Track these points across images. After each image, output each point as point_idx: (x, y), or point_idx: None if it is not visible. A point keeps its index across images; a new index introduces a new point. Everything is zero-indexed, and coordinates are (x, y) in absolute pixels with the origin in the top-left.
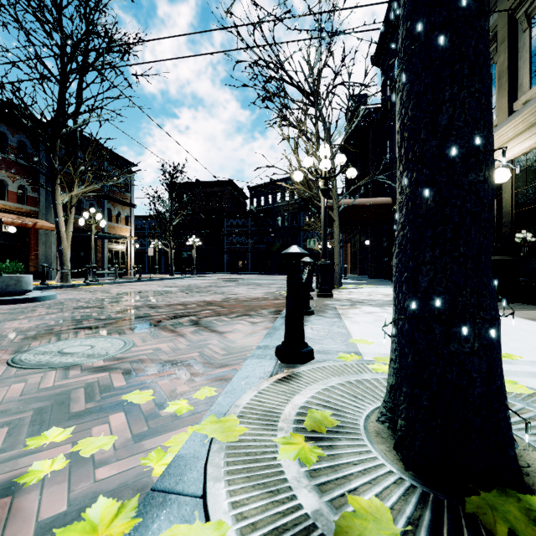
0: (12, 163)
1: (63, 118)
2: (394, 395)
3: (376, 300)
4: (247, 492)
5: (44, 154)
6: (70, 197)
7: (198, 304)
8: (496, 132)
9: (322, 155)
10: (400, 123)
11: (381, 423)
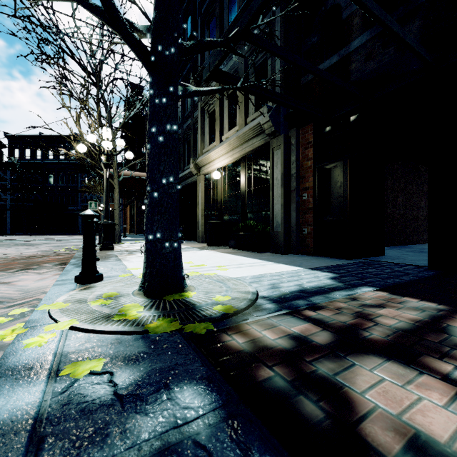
0: None
1: None
2: (145, 276)
3: None
4: (79, 316)
5: None
6: None
7: None
8: (214, 150)
9: (105, 136)
10: (147, 163)
11: (140, 291)
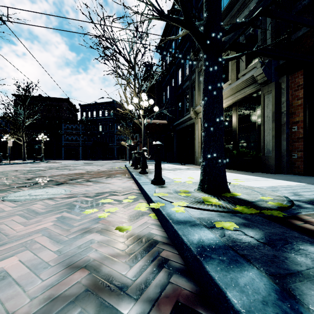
0: None
1: None
2: (202, 181)
3: (167, 168)
4: (180, 200)
5: None
6: None
7: (75, 174)
8: None
9: (144, 98)
10: (204, 109)
11: (199, 190)
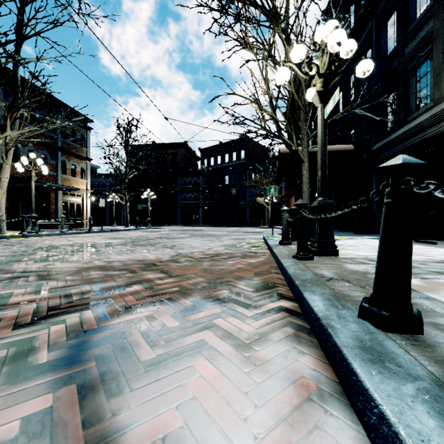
0: None
1: None
2: None
3: (416, 260)
4: None
5: None
6: (4, 139)
7: (131, 267)
8: None
9: (328, 30)
10: None
11: None
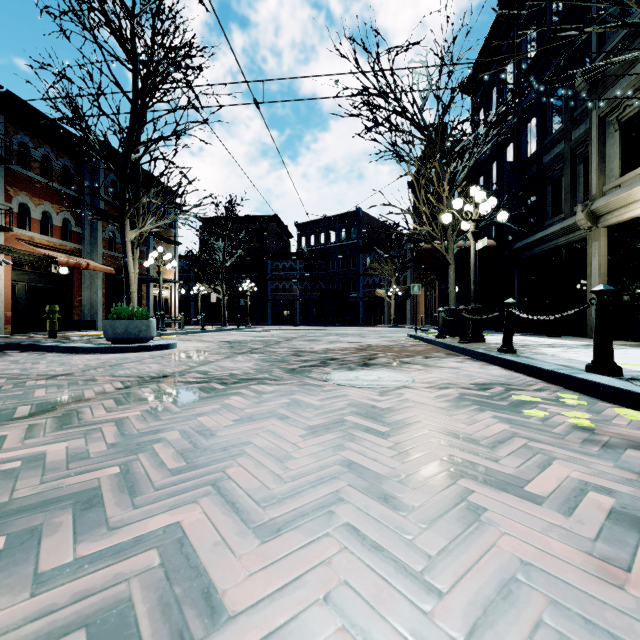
0: (56, 192)
1: (137, 143)
2: None
3: (533, 344)
4: None
5: (89, 182)
6: (139, 233)
7: (351, 350)
8: None
9: (479, 198)
10: None
11: None
